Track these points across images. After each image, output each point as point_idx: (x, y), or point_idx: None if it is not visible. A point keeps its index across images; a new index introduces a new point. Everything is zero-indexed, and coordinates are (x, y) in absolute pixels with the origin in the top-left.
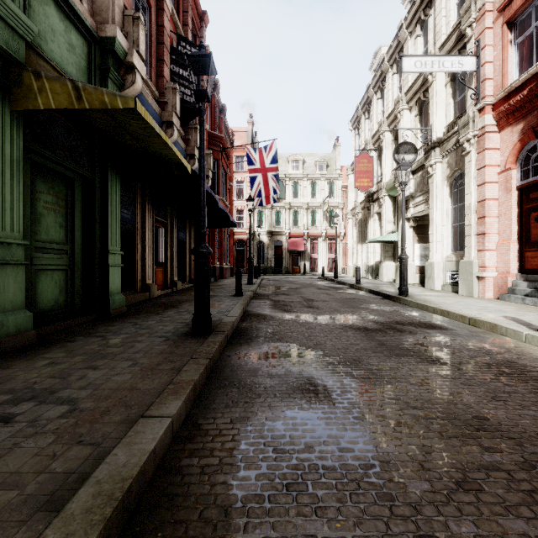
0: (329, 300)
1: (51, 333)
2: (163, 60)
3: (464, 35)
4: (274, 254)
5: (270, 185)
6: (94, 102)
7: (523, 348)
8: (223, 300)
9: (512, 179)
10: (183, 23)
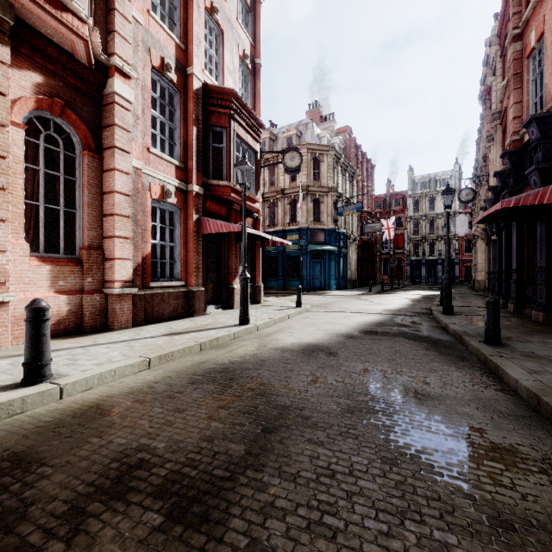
0: None
1: None
2: None
3: None
4: None
5: None
6: None
7: (110, 392)
8: None
9: None
10: None
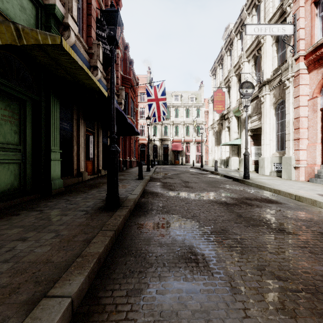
0: (198, 182)
1: (5, 208)
2: (91, 25)
3: (285, 12)
4: (163, 152)
5: (160, 109)
6: (30, 40)
7: None
8: (130, 182)
9: (317, 103)
10: (105, 5)
